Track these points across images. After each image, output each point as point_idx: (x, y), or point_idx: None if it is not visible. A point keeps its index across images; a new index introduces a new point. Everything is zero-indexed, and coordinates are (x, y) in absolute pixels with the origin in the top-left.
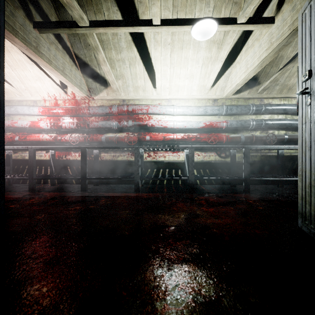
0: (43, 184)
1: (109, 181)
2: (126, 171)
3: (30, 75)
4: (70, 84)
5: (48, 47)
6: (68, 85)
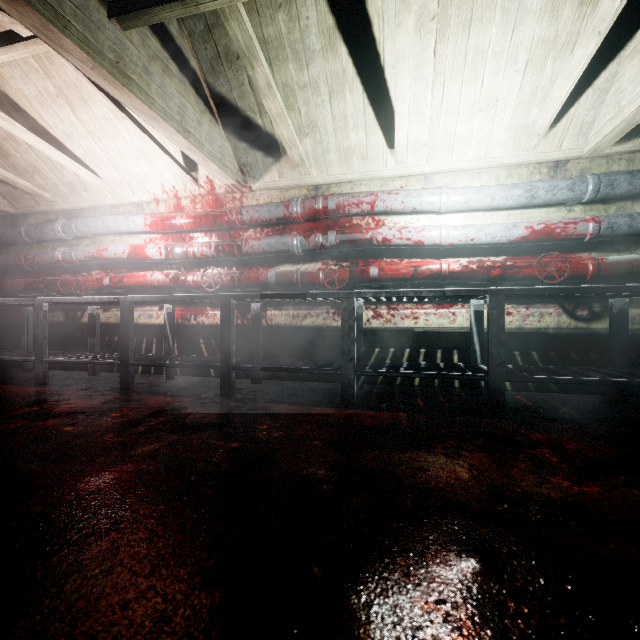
0: (153, 374)
1: (284, 373)
2: (323, 352)
3: (126, 149)
4: (199, 156)
5: (146, 66)
6: (196, 159)
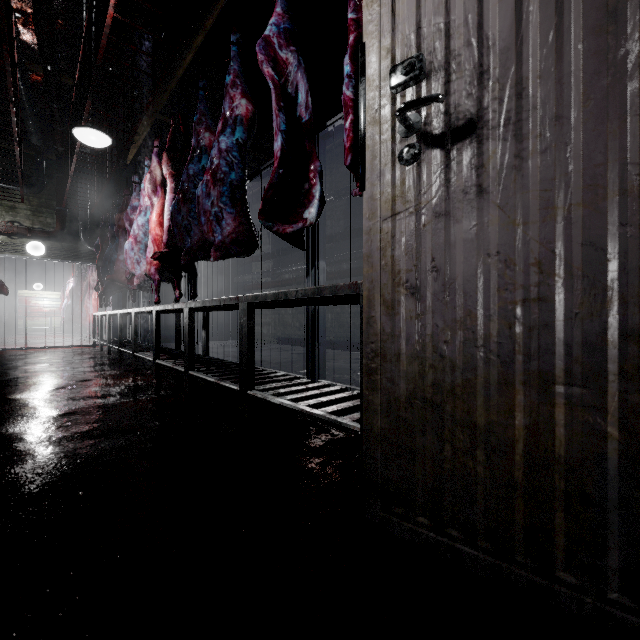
0: None
1: None
2: None
3: None
4: None
5: None
6: None
